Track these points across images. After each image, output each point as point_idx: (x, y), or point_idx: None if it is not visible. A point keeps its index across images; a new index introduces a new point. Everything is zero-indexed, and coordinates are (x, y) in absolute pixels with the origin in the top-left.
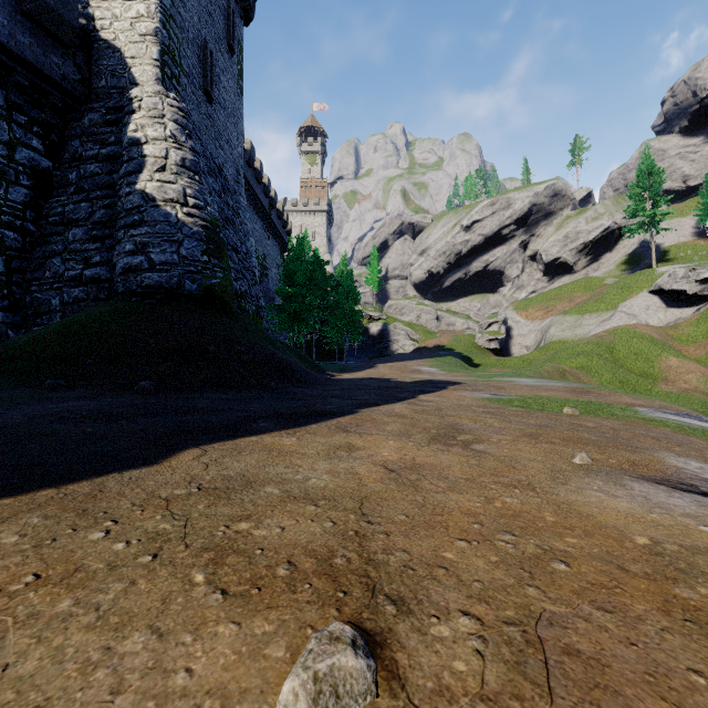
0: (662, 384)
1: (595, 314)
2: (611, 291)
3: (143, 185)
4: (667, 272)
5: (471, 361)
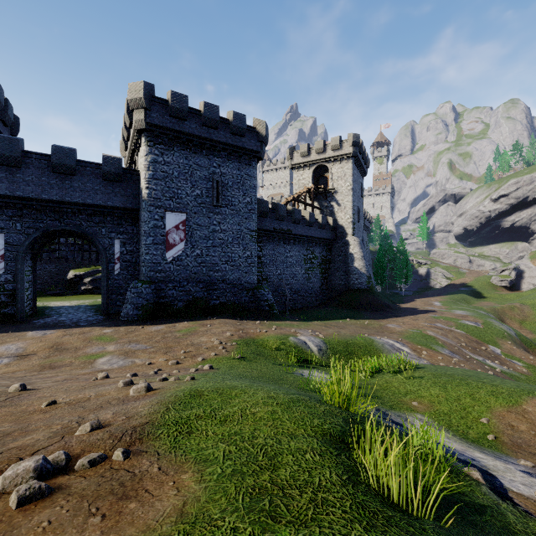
0: None
1: None
2: None
3: (355, 265)
4: None
5: (481, 294)
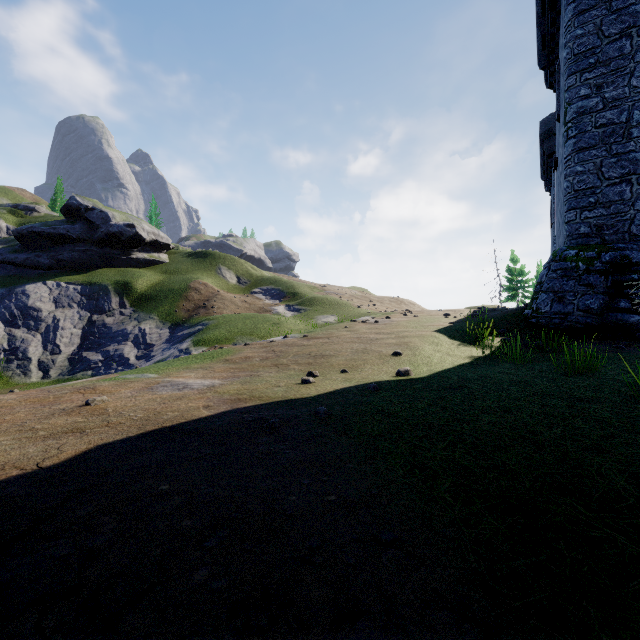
0: None
1: None
2: None
3: None
4: None
5: None
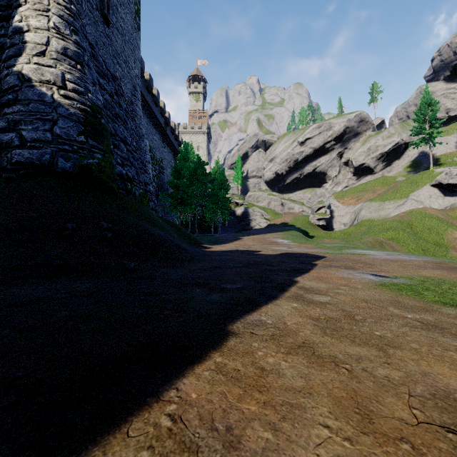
0: (452, 251)
1: (393, 201)
2: (403, 185)
3: (20, 67)
4: (444, 171)
5: (308, 233)
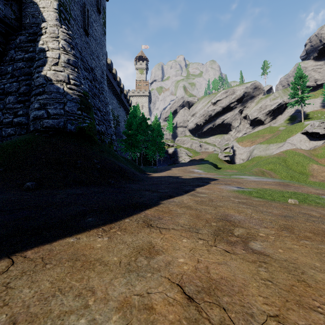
0: (310, 177)
1: (275, 144)
2: (282, 133)
3: (45, 72)
4: (310, 124)
5: (217, 166)
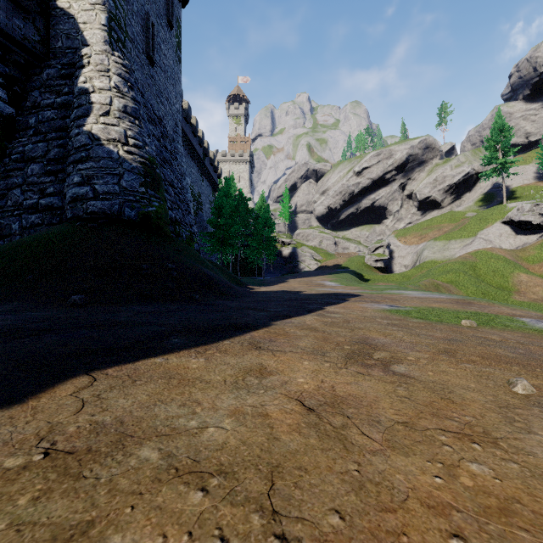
0: (515, 295)
1: (459, 240)
2: (471, 222)
3: (89, 127)
4: (516, 207)
5: (362, 276)
